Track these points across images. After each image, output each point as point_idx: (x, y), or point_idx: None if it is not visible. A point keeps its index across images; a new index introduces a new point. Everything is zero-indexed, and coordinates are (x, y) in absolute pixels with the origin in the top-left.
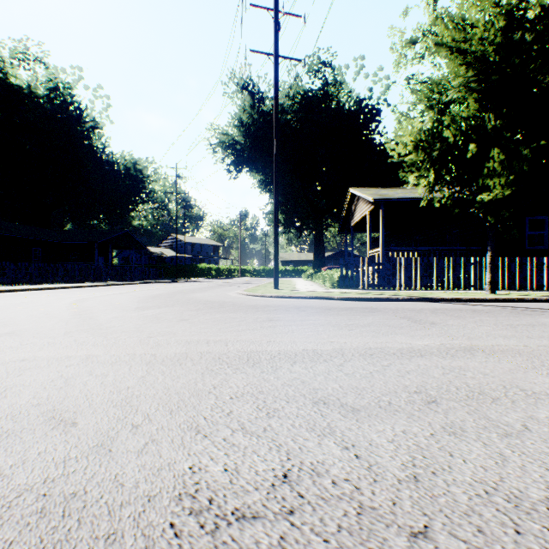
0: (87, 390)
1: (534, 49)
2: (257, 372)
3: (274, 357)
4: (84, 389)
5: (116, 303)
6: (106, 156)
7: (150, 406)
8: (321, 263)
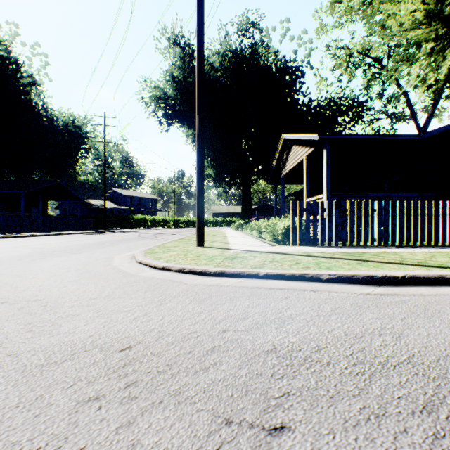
0: None
1: None
2: None
3: None
4: None
5: None
6: (45, 112)
7: None
8: (248, 215)
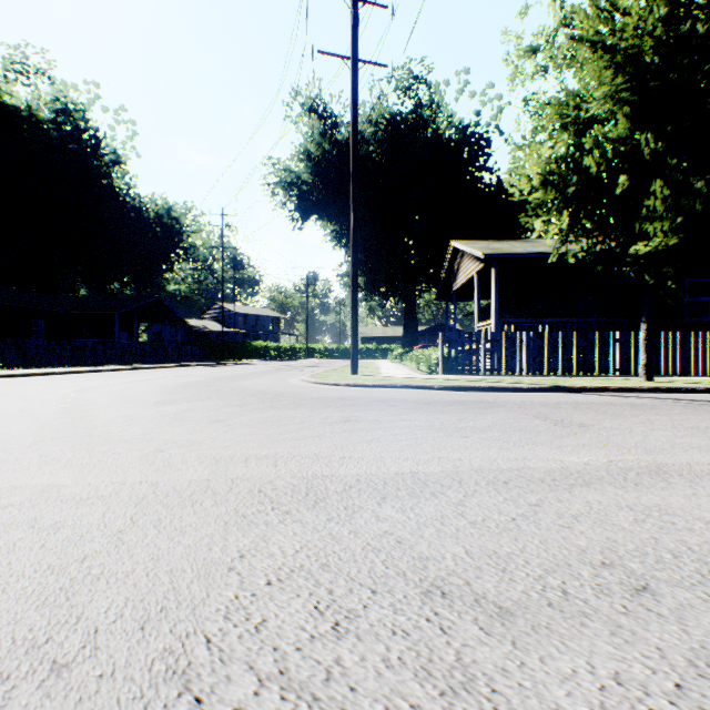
0: (7, 565)
1: (708, 45)
2: (321, 520)
3: (351, 487)
4: (1, 563)
5: (129, 394)
6: (132, 200)
7: (109, 606)
8: (413, 340)
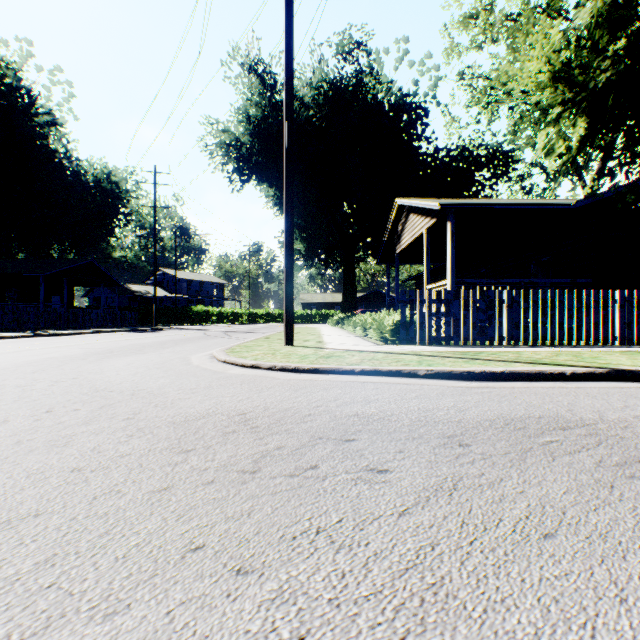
0: None
1: None
2: None
3: None
4: None
5: None
6: (68, 162)
7: None
8: (352, 306)
